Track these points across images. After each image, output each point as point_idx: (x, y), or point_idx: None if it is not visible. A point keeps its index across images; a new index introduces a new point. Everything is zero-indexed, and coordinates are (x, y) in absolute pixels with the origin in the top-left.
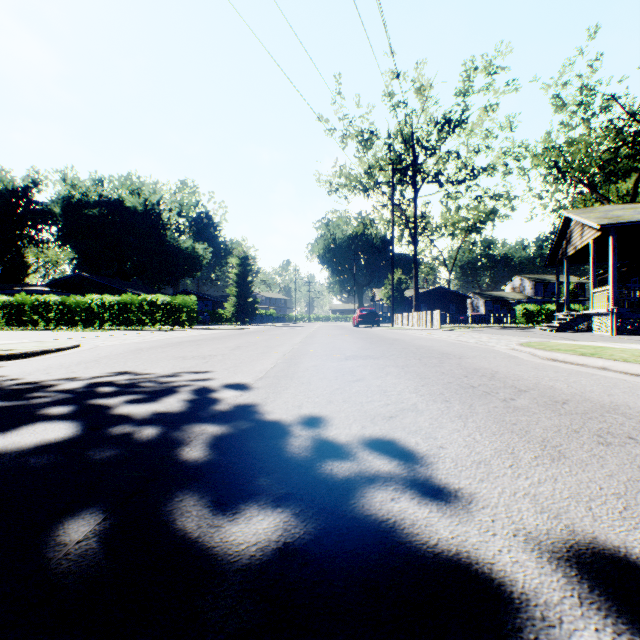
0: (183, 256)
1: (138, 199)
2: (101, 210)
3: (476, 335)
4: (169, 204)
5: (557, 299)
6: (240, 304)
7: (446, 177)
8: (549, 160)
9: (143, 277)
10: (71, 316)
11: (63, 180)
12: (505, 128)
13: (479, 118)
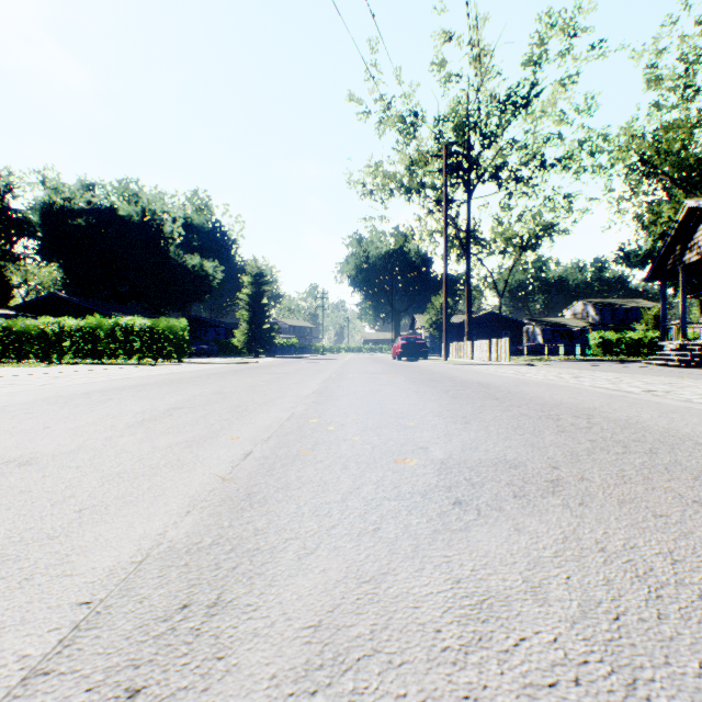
0: (190, 276)
1: (134, 207)
2: (88, 219)
3: (602, 375)
4: (172, 214)
5: (663, 323)
6: (253, 331)
7: (510, 171)
8: (634, 153)
9: (143, 300)
10: (19, 346)
11: (41, 182)
12: (583, 111)
13: (552, 96)
